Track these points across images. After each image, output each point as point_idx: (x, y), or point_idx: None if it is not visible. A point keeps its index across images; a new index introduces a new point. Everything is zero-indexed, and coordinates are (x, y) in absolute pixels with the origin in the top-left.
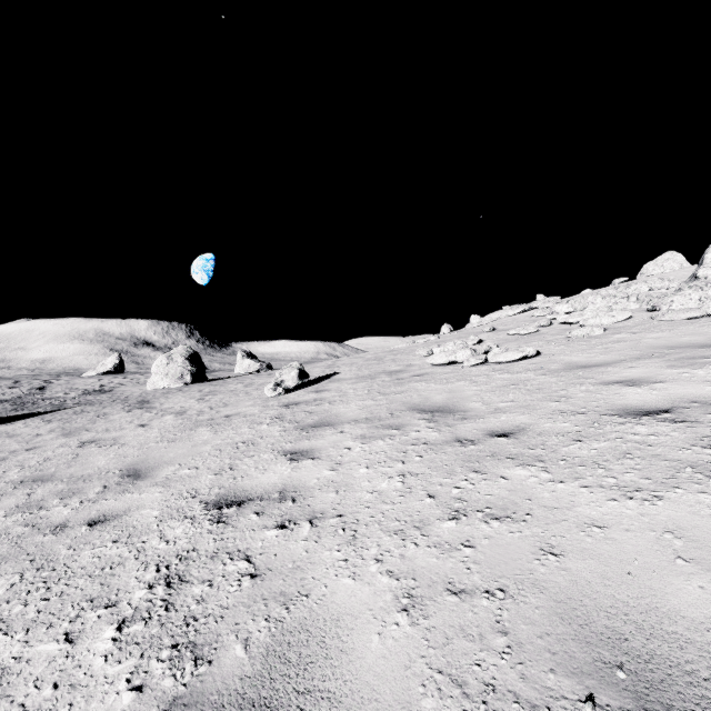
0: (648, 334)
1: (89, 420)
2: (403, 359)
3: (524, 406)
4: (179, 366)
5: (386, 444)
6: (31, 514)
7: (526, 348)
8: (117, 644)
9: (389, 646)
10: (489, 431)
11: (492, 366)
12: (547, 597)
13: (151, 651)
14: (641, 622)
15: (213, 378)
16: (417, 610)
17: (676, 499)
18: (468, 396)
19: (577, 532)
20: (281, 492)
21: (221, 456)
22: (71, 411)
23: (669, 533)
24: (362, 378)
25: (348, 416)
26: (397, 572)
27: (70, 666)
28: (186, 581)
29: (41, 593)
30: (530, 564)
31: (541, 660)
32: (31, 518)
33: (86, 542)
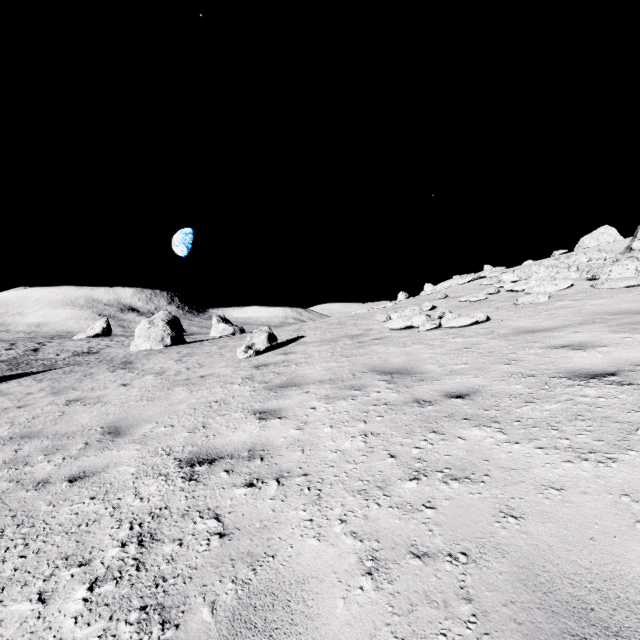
0: (589, 301)
1: (76, 379)
2: (364, 324)
3: (477, 368)
4: (160, 329)
5: (348, 405)
6: (17, 470)
7: (476, 314)
8: (87, 605)
9: (354, 612)
10: (445, 392)
11: (446, 330)
12: (509, 561)
13: (120, 613)
14: (606, 591)
15: (191, 340)
16: (381, 574)
17: (629, 461)
18: (424, 358)
19: (535, 494)
20: (250, 451)
21: (195, 414)
22: (61, 371)
23: (626, 496)
24: (326, 341)
25: (313, 377)
26: (360, 533)
27: (41, 627)
28: (157, 539)
29: (19, 550)
30: (491, 527)
31: (507, 631)
32: (16, 473)
33: (65, 498)
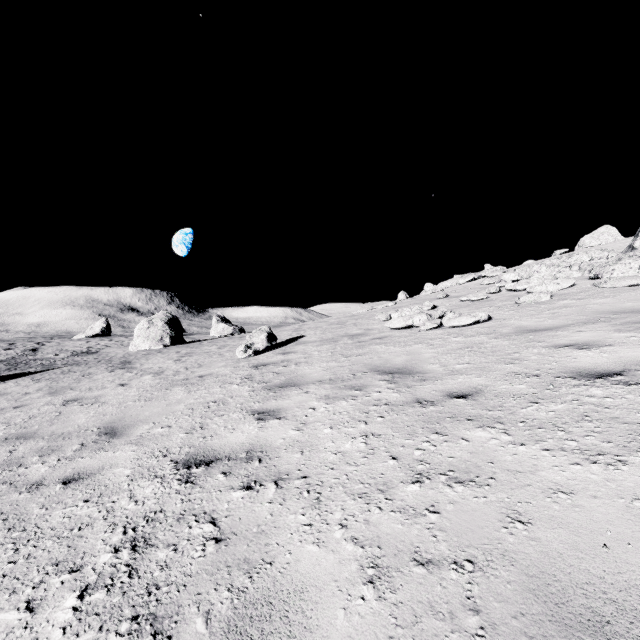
0: (592, 300)
1: (74, 379)
2: (364, 323)
3: (480, 368)
4: (159, 329)
5: (349, 405)
6: (10, 472)
7: (478, 313)
8: (77, 615)
9: (355, 623)
10: (447, 392)
11: (447, 329)
12: (518, 570)
13: (111, 623)
14: (622, 602)
15: (191, 340)
16: (383, 582)
17: None
18: (425, 358)
19: (543, 498)
20: (248, 452)
21: (193, 415)
22: (59, 371)
23: (639, 501)
24: (326, 341)
25: (313, 376)
26: (362, 539)
27: (27, 638)
28: (151, 545)
29: (9, 555)
30: (498, 533)
31: None
32: (10, 475)
33: (58, 501)
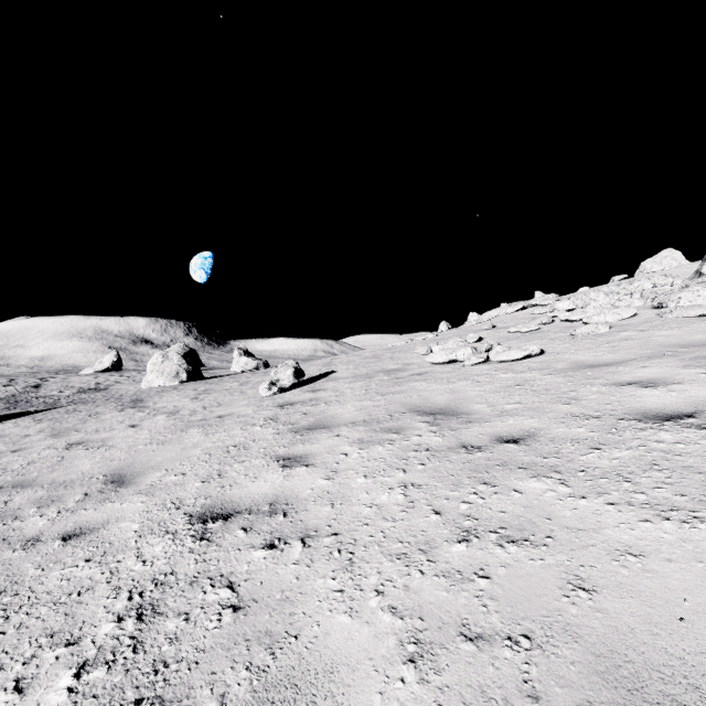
0: (656, 332)
1: (80, 420)
2: (402, 357)
3: (533, 408)
4: (174, 364)
5: (385, 450)
6: (4, 526)
7: (529, 346)
8: (72, 697)
9: None
10: (496, 436)
11: (494, 364)
12: (582, 648)
13: None
14: None
15: (210, 376)
16: (426, 661)
17: None
18: (471, 396)
19: (609, 561)
20: (272, 504)
21: (210, 460)
22: (63, 410)
23: None
24: (360, 377)
25: (345, 417)
26: (400, 609)
27: None
28: (159, 613)
29: None
30: (558, 603)
31: None
32: (4, 530)
33: (56, 560)
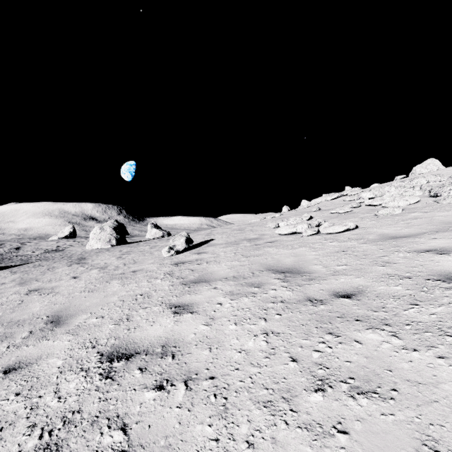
0: (437, 213)
1: (41, 272)
2: (258, 230)
3: (357, 269)
4: (108, 233)
5: (250, 301)
6: None
7: (348, 223)
8: None
9: None
10: (333, 292)
11: (323, 235)
12: None
13: None
14: None
15: (131, 241)
16: None
17: None
18: (310, 259)
19: None
20: (163, 346)
21: (123, 306)
22: (32, 265)
23: None
24: (230, 243)
25: (220, 274)
26: None
27: None
28: None
29: None
30: None
31: None
32: None
33: None
